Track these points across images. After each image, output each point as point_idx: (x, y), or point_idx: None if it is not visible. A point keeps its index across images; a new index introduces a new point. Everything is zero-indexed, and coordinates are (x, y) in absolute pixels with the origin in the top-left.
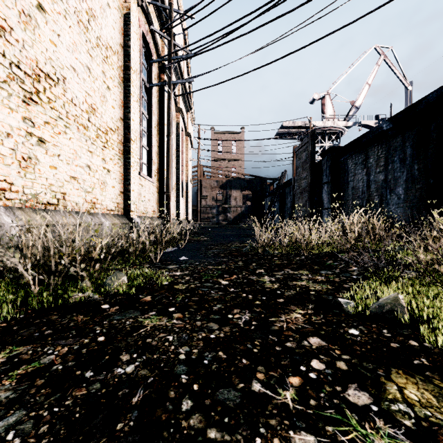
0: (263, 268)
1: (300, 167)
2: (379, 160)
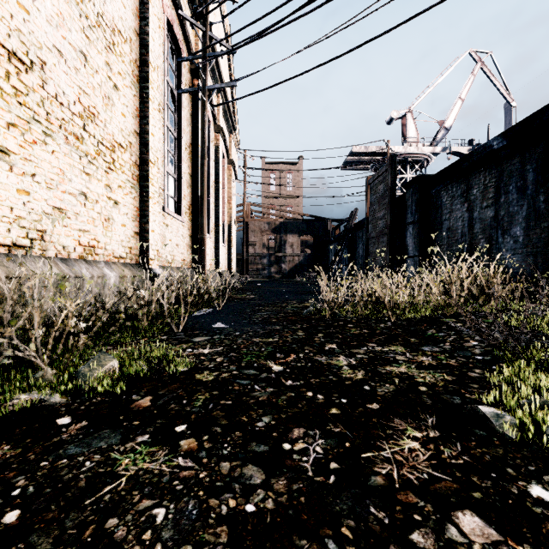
0: (335, 342)
1: (376, 203)
2: (487, 191)
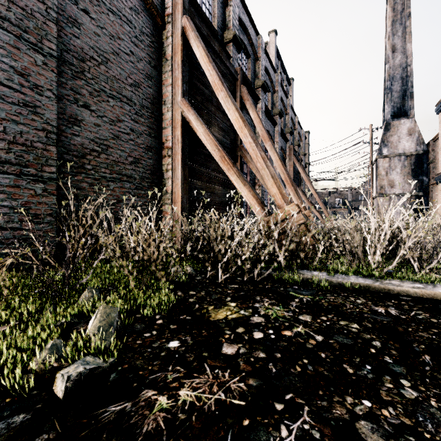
0: None
1: None
2: None
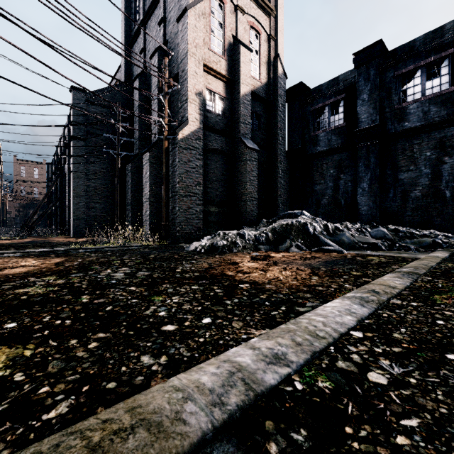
0: None
1: None
2: None
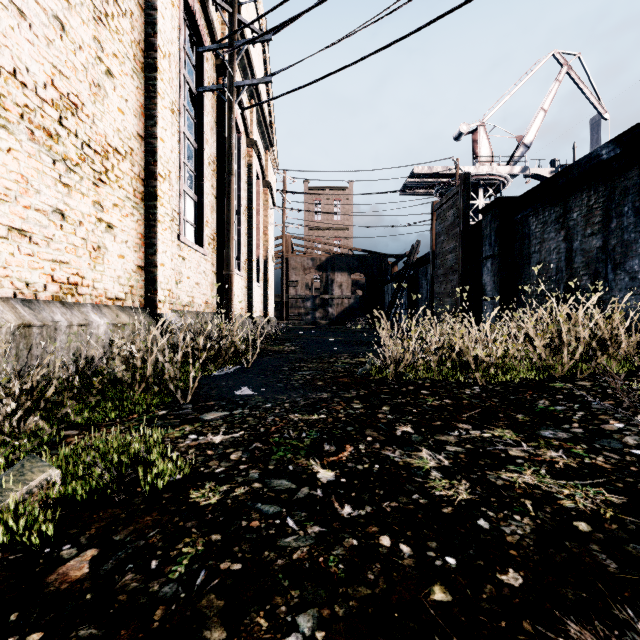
0: (408, 422)
1: (444, 233)
2: (592, 214)
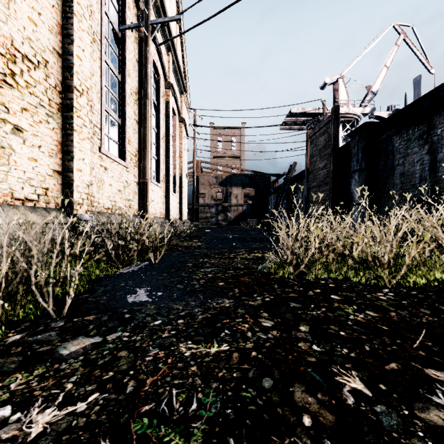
0: (349, 362)
1: (317, 154)
2: None
